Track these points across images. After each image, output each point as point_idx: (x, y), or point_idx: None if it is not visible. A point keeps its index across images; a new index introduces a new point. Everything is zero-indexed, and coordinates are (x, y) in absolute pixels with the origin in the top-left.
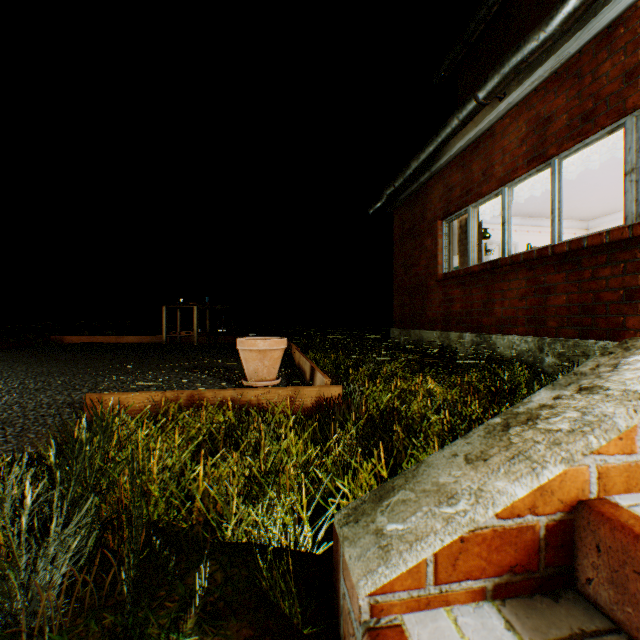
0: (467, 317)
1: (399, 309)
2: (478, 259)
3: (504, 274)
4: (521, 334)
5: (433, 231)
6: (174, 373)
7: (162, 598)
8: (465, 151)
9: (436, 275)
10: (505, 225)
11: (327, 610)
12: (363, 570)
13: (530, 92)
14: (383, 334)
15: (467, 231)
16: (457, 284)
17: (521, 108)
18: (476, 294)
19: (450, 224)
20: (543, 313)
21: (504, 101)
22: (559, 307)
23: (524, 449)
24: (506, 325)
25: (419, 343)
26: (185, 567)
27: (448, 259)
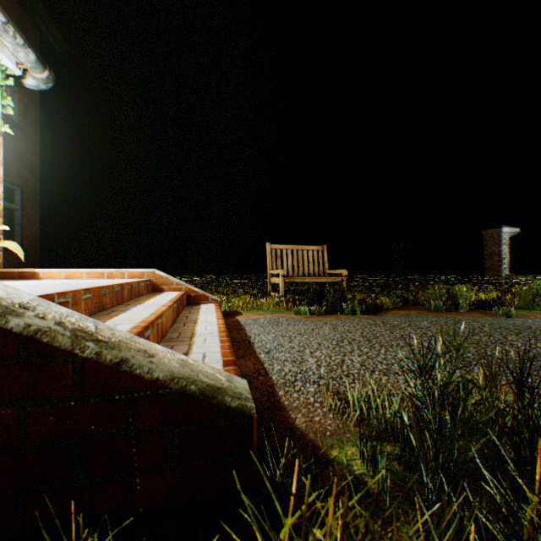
0: None
1: None
2: None
3: None
4: None
5: None
6: None
7: (411, 496)
8: None
9: None
10: None
11: (262, 492)
12: (243, 380)
13: None
14: None
15: None
16: None
17: None
18: None
19: None
20: None
21: None
22: None
23: (125, 337)
24: None
25: None
26: (429, 530)
27: None
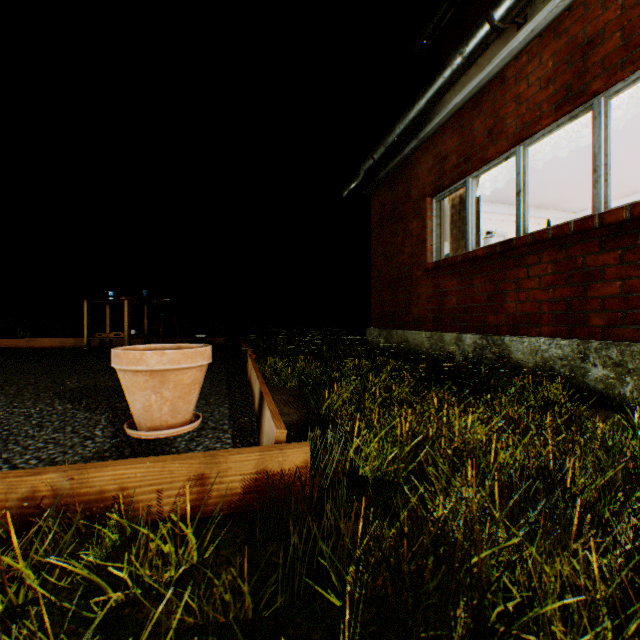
0: (466, 314)
1: (378, 306)
2: (478, 243)
3: (520, 258)
4: (547, 335)
5: (420, 212)
6: (28, 404)
7: None
8: (463, 108)
9: (425, 264)
10: (521, 195)
11: None
12: None
13: (562, 12)
14: (359, 335)
15: (466, 208)
16: (453, 274)
17: (547, 37)
18: (479, 285)
19: (441, 203)
20: (582, 307)
21: (525, 28)
22: (610, 298)
23: None
24: (523, 324)
25: (403, 346)
26: None
27: (439, 245)
